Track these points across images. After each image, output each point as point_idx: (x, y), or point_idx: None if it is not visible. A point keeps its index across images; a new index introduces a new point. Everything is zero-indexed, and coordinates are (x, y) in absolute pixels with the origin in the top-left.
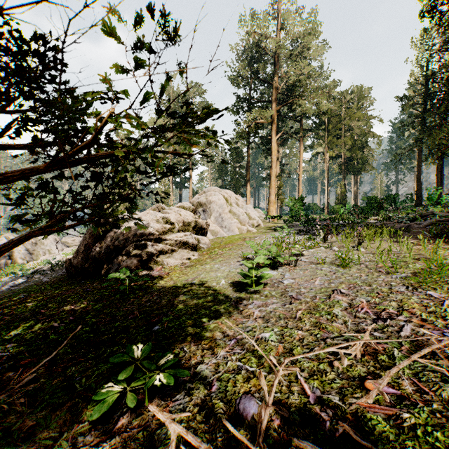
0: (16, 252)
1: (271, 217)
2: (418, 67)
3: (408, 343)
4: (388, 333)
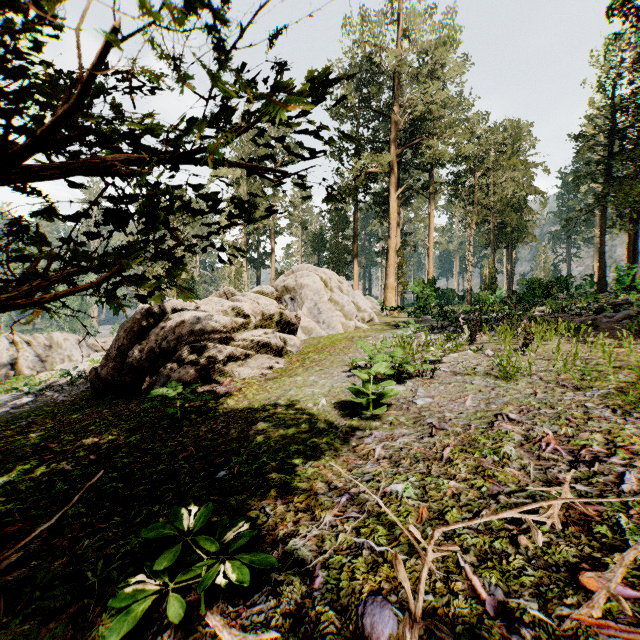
0: (22, 358)
1: (389, 308)
2: (601, 92)
3: (638, 503)
4: (599, 486)
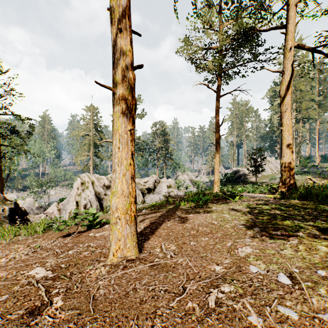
0: None
1: None
2: None
3: None
4: None
